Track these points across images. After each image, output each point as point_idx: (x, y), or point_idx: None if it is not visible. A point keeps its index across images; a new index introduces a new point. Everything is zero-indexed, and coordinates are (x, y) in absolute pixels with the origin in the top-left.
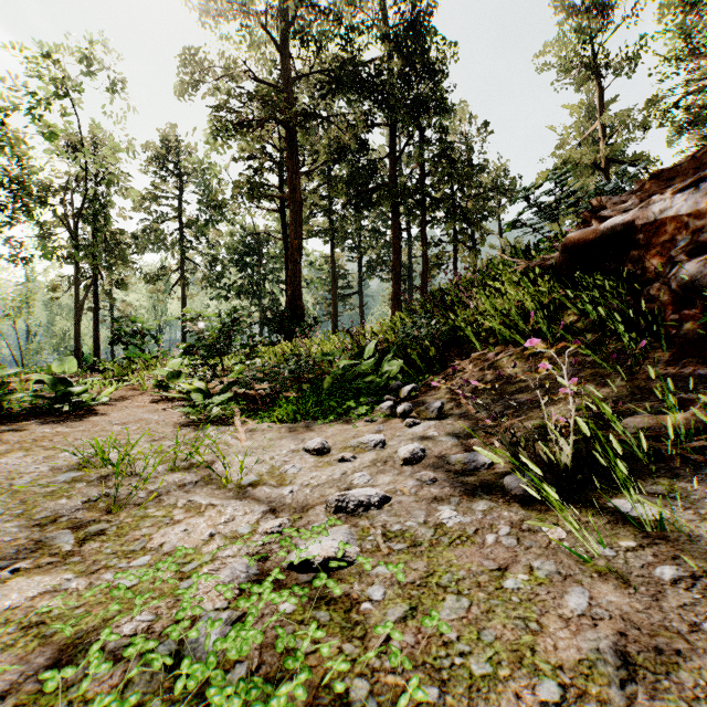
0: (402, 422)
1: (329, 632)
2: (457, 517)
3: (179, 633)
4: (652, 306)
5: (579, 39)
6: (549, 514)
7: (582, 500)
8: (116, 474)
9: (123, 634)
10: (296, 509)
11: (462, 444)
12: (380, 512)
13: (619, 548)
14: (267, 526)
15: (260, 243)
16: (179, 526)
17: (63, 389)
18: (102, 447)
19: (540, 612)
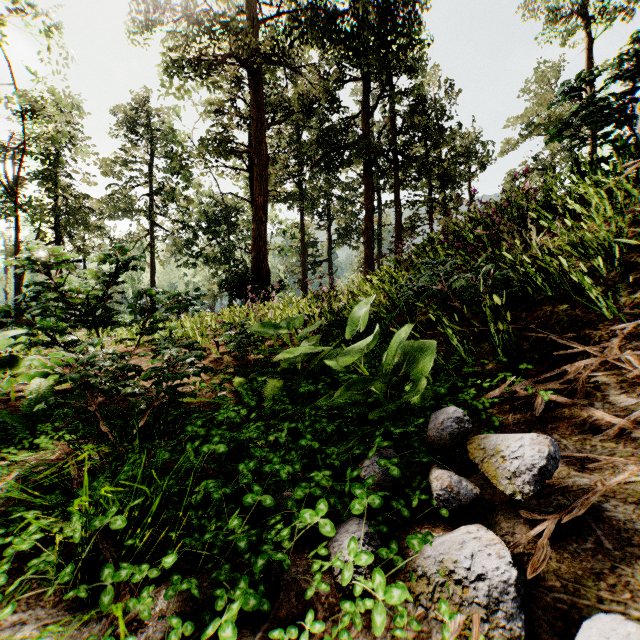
0: None
1: None
2: None
3: None
4: None
5: None
6: None
7: None
8: None
9: None
10: None
11: None
12: None
13: None
14: None
15: (230, 211)
16: None
17: None
18: None
19: None
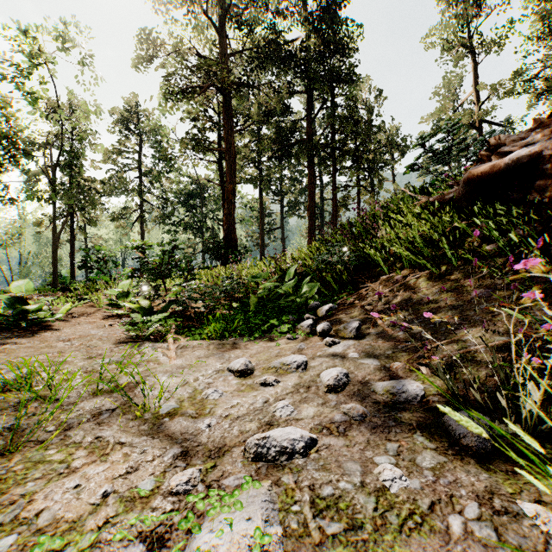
0: (322, 340)
1: None
2: (403, 479)
3: None
4: None
5: (458, 23)
6: (520, 480)
7: None
8: (21, 407)
9: None
10: (211, 452)
11: (385, 368)
12: (306, 461)
13: None
14: (173, 482)
15: (203, 188)
16: (71, 480)
17: (19, 308)
18: (20, 373)
19: None
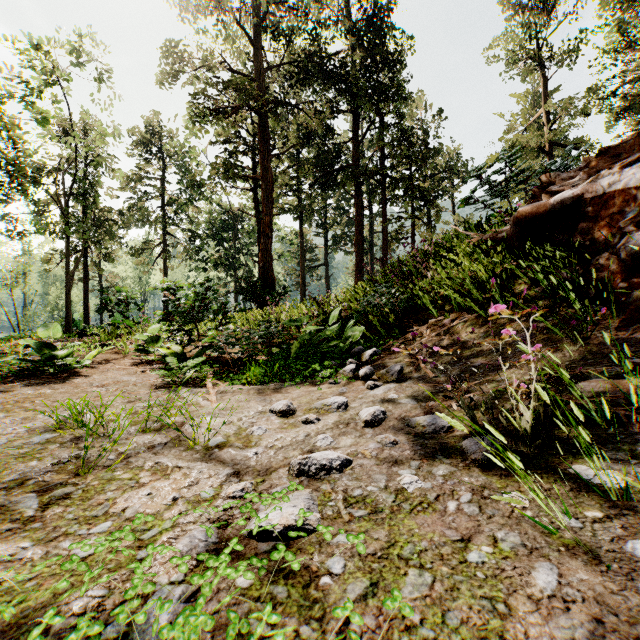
0: (364, 384)
1: (286, 611)
2: (418, 482)
3: (127, 615)
4: (601, 275)
5: (525, 33)
6: (510, 479)
7: (542, 466)
8: (86, 437)
9: (71, 612)
10: (260, 472)
11: (421, 407)
12: (342, 475)
13: (585, 519)
14: (230, 490)
15: (235, 220)
16: (143, 490)
17: (48, 353)
18: (75, 410)
19: (507, 591)
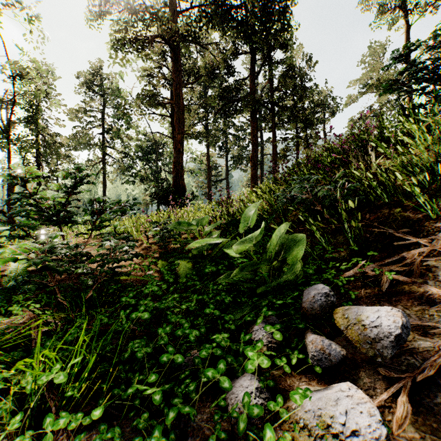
0: None
1: None
2: None
3: None
4: None
5: None
6: None
7: None
8: None
9: None
10: None
11: None
12: None
13: None
14: None
15: (158, 145)
16: None
17: None
18: None
19: None
